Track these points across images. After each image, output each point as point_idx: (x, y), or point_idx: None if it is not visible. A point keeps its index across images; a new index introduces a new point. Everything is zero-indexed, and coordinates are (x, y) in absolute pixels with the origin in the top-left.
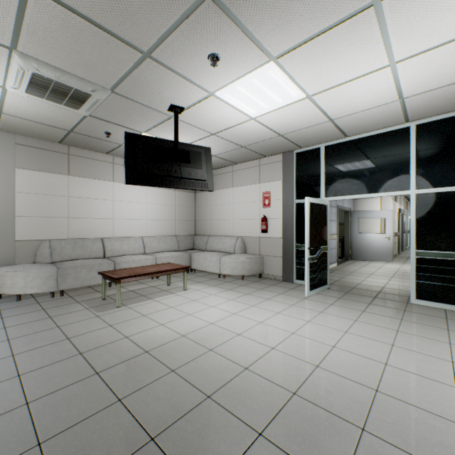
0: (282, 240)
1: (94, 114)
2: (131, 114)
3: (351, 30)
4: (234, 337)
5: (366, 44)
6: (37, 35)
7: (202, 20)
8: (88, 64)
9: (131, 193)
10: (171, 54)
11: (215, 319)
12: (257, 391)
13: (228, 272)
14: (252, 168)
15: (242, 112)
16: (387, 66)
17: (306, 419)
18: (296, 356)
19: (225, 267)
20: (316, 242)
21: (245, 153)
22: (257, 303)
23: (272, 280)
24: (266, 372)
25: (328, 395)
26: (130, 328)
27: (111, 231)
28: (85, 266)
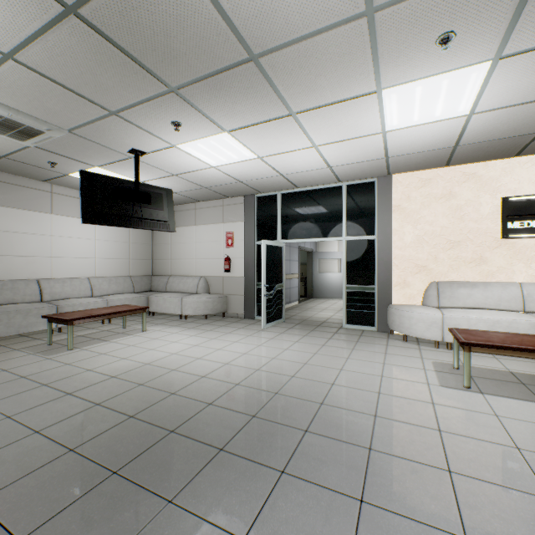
0: (244, 279)
1: (41, 145)
2: (86, 150)
3: (281, 125)
4: (195, 360)
5: (293, 133)
6: (1, 84)
7: (167, 102)
8: (50, 110)
9: (74, 228)
10: (138, 116)
11: (177, 350)
12: (211, 386)
13: (191, 313)
14: (216, 207)
15: (203, 161)
16: (313, 147)
17: (242, 394)
18: (244, 366)
19: (187, 308)
20: (273, 280)
21: (208, 193)
22: (218, 336)
23: (235, 318)
24: (219, 377)
25: (261, 382)
26: (91, 363)
27: (49, 271)
28: (21, 311)
